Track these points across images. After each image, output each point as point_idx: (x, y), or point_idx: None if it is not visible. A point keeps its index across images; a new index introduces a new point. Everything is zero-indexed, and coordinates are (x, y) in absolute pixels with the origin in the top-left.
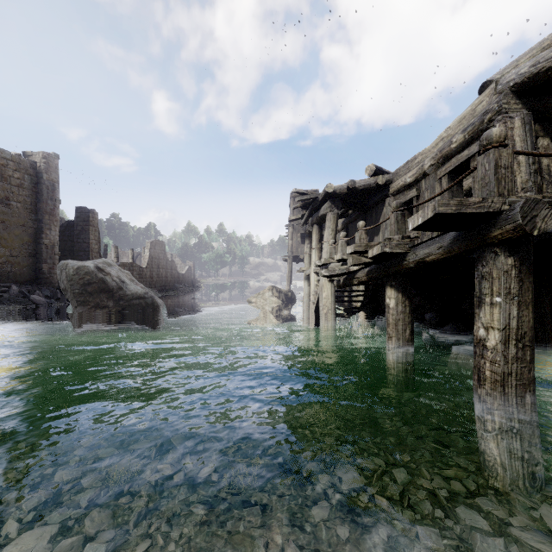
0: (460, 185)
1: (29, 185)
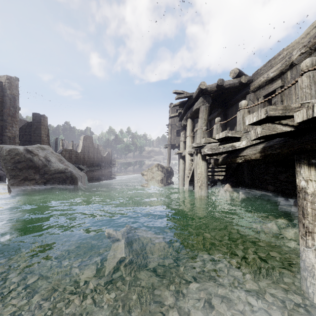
0: None
1: None
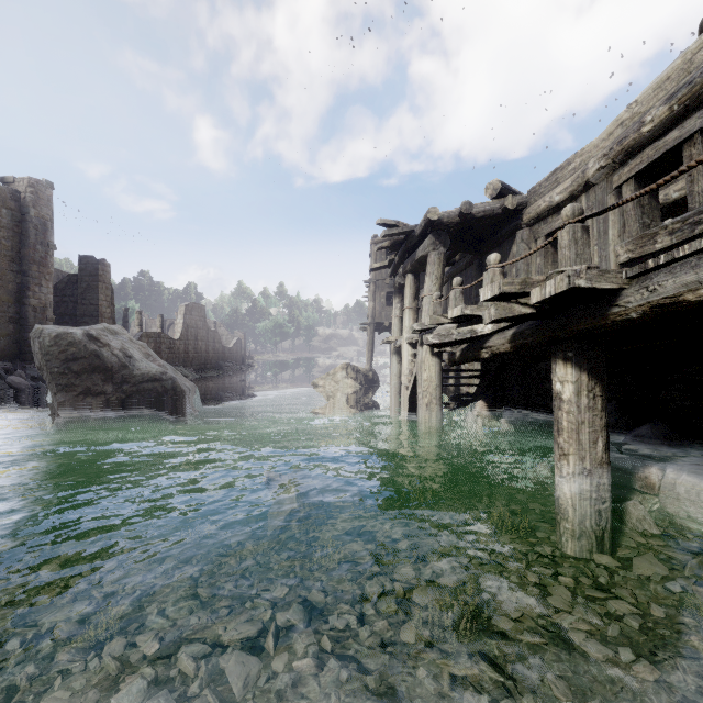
0: (654, 196)
1: (9, 222)
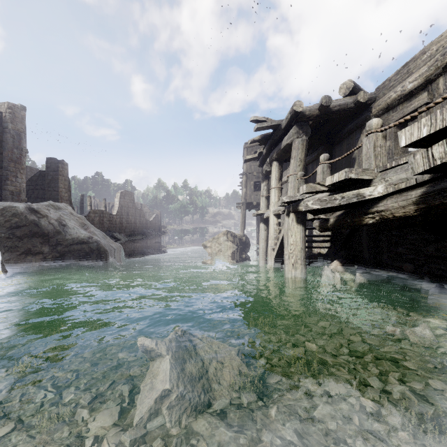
0: None
1: None
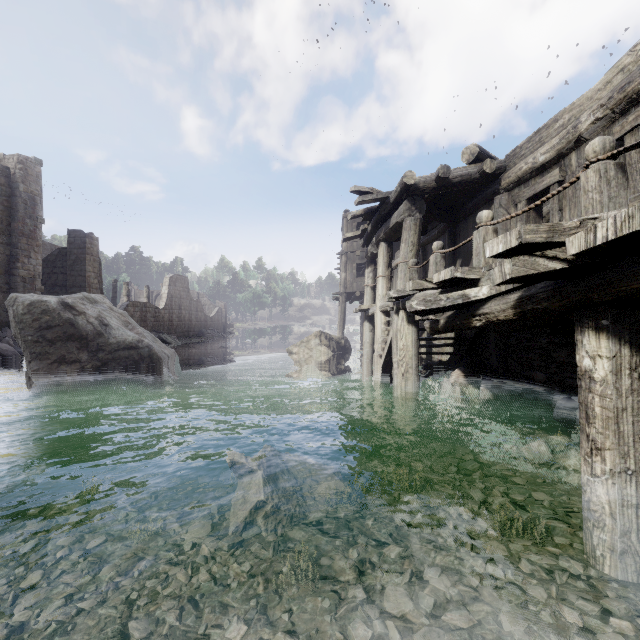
0: None
1: None
